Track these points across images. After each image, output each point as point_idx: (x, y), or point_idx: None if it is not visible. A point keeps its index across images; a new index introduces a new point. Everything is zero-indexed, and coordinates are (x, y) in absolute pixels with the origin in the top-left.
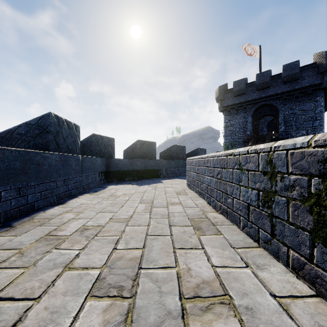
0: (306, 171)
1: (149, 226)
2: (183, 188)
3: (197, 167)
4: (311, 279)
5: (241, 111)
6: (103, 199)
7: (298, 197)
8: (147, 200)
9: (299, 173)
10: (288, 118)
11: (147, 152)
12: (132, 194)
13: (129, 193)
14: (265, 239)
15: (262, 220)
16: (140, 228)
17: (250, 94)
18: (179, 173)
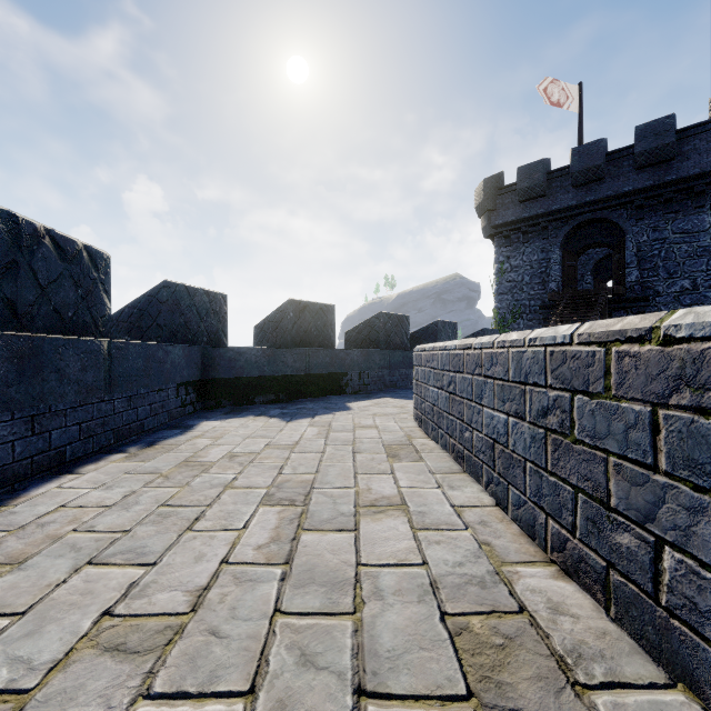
0: None
1: (256, 688)
2: (406, 431)
3: (450, 375)
4: None
5: (535, 236)
6: (157, 477)
7: None
8: (295, 483)
9: None
10: (648, 251)
11: (313, 330)
12: (255, 454)
13: (247, 449)
14: None
15: None
16: (210, 706)
17: (556, 197)
18: (392, 382)
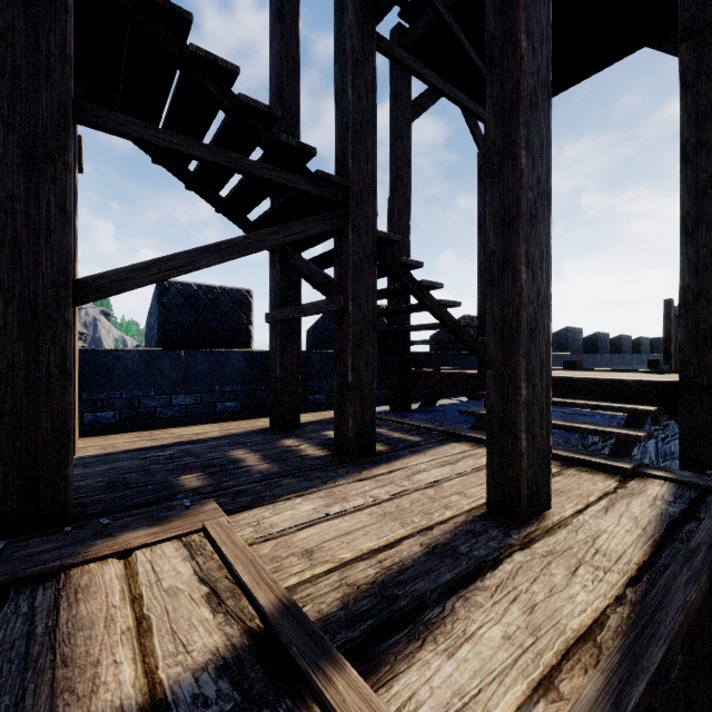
0: None
1: None
2: None
3: None
4: None
5: None
6: None
7: None
8: None
9: None
10: None
11: None
12: None
13: None
14: None
15: None
16: None
17: None
18: None
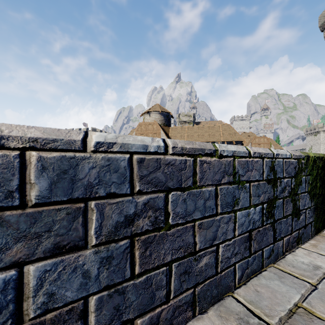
0: (290, 175)
1: None
2: None
3: None
4: (292, 244)
5: None
6: None
7: (287, 194)
8: None
9: (288, 177)
10: None
11: None
12: None
13: None
14: (269, 253)
15: (267, 235)
16: None
17: None
18: None
